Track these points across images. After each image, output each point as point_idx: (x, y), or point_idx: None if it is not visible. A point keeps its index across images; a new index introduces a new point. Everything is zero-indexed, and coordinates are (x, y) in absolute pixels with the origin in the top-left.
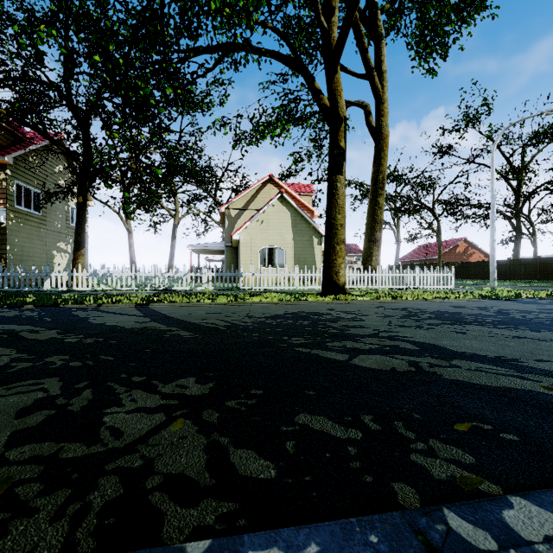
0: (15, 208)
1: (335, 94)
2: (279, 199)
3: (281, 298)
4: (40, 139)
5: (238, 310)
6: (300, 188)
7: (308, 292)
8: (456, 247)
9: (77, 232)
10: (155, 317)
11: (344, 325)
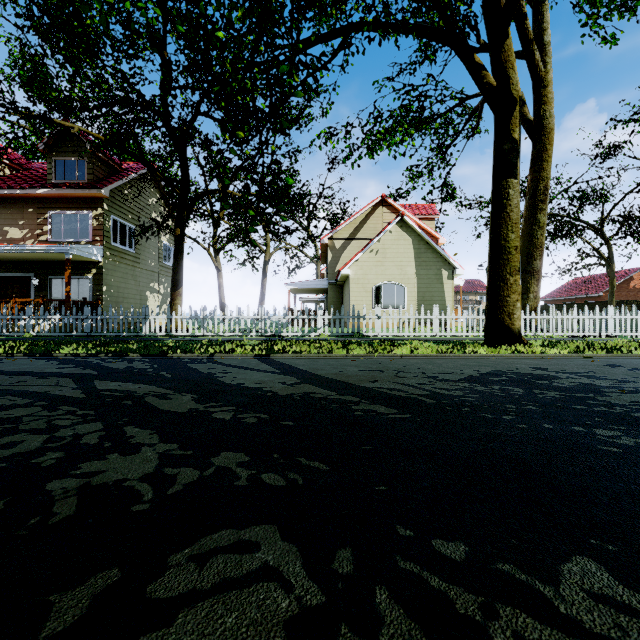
0: (111, 245)
1: (506, 67)
2: (398, 223)
3: (437, 349)
4: (134, 169)
5: (401, 367)
6: (419, 210)
7: (458, 340)
8: (630, 280)
9: (174, 268)
10: (299, 375)
11: (634, 401)
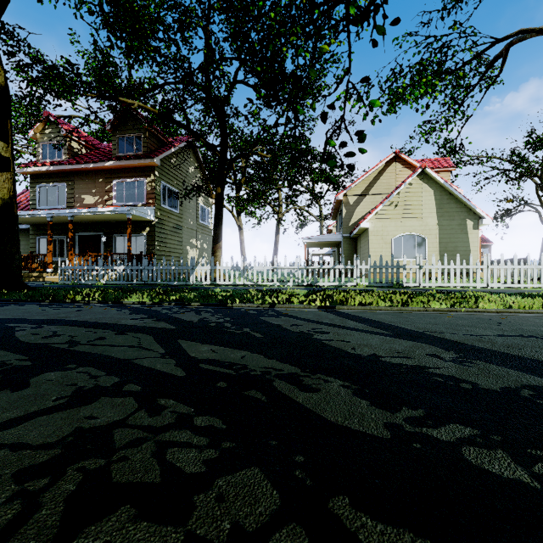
0: (161, 207)
1: None
2: (418, 175)
3: (538, 304)
4: (178, 142)
5: None
6: (433, 164)
7: (530, 293)
8: None
9: (215, 224)
10: (433, 342)
11: None
